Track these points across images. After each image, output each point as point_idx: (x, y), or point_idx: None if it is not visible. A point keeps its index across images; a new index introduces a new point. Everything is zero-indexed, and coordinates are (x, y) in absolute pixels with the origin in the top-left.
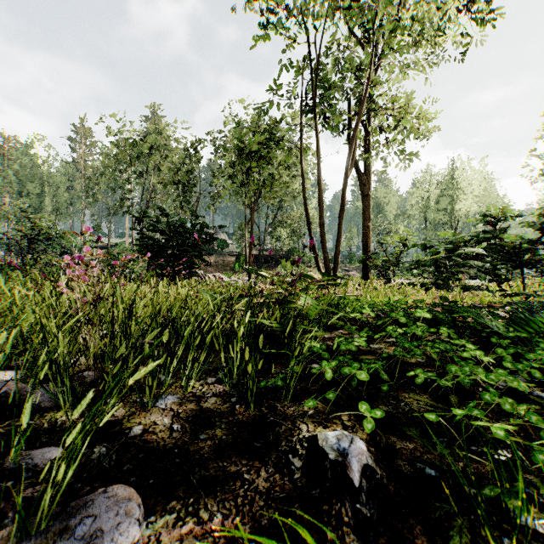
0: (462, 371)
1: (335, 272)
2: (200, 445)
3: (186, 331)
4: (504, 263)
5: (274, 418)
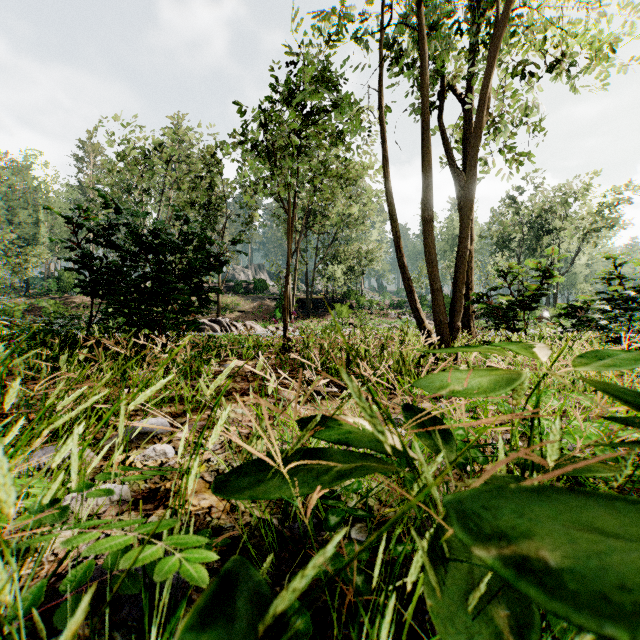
0: None
1: (455, 321)
2: None
3: None
4: None
5: None
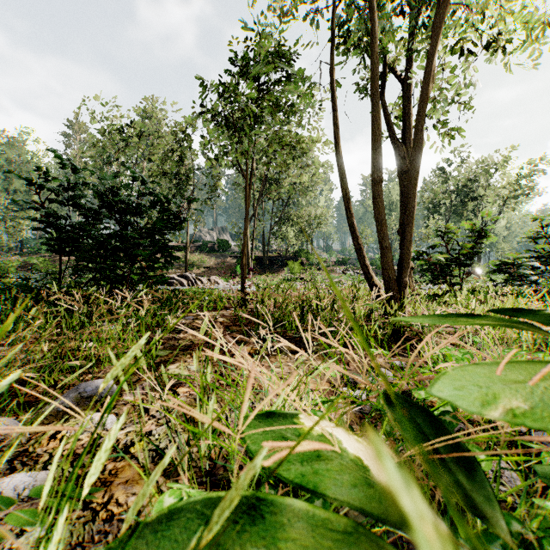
0: None
1: (402, 276)
2: None
3: None
4: None
5: None
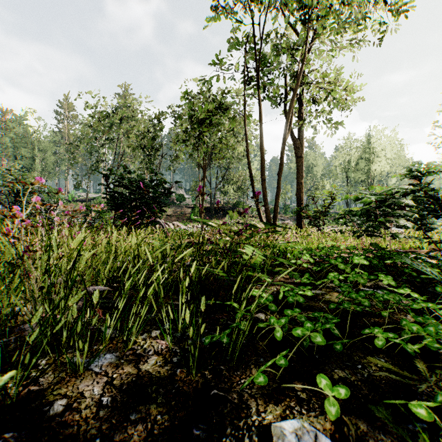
0: (426, 331)
1: (274, 221)
2: (128, 431)
3: (128, 283)
4: (429, 214)
5: (217, 391)
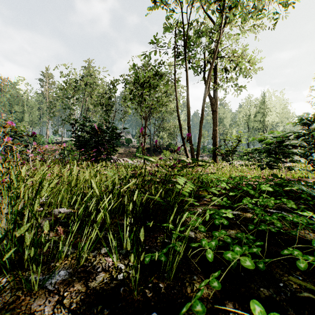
0: None
1: (197, 157)
2: None
3: (80, 209)
4: None
5: (157, 313)
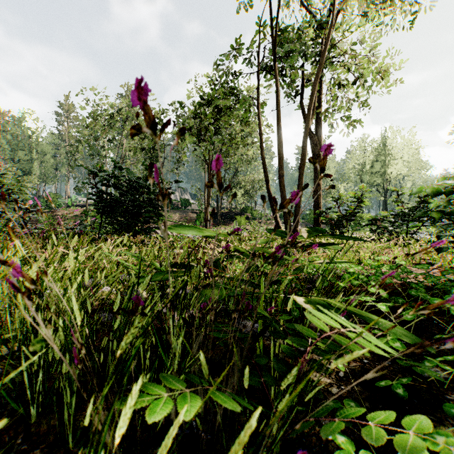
0: None
1: (295, 227)
2: None
3: None
4: None
5: None
